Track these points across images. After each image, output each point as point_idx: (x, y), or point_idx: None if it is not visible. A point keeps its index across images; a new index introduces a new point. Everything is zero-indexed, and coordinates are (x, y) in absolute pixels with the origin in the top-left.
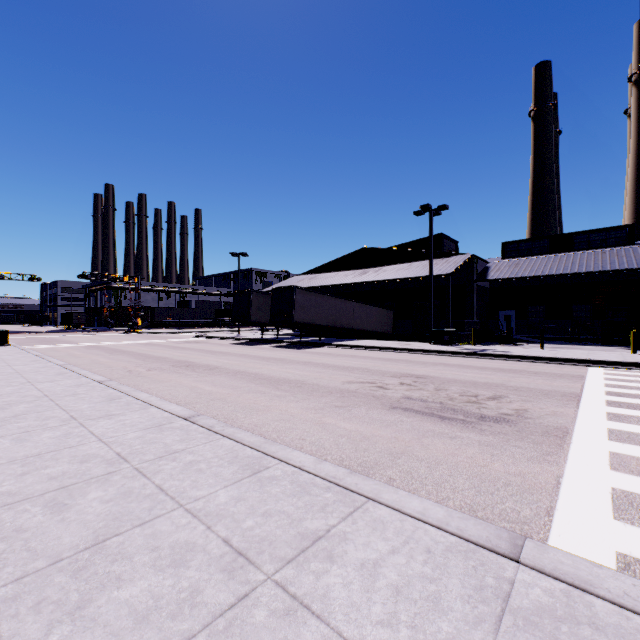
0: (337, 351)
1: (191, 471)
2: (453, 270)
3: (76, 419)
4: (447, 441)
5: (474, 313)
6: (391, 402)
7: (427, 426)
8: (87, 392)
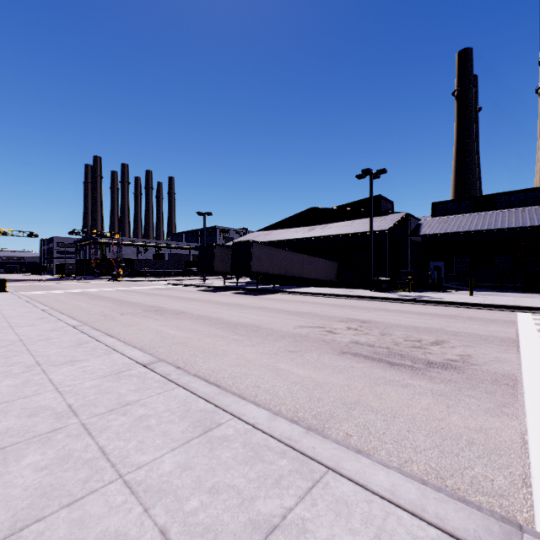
0: (289, 297)
1: (139, 428)
2: (390, 226)
3: (40, 365)
4: (399, 390)
5: (408, 264)
6: (340, 347)
7: (377, 373)
8: (59, 336)
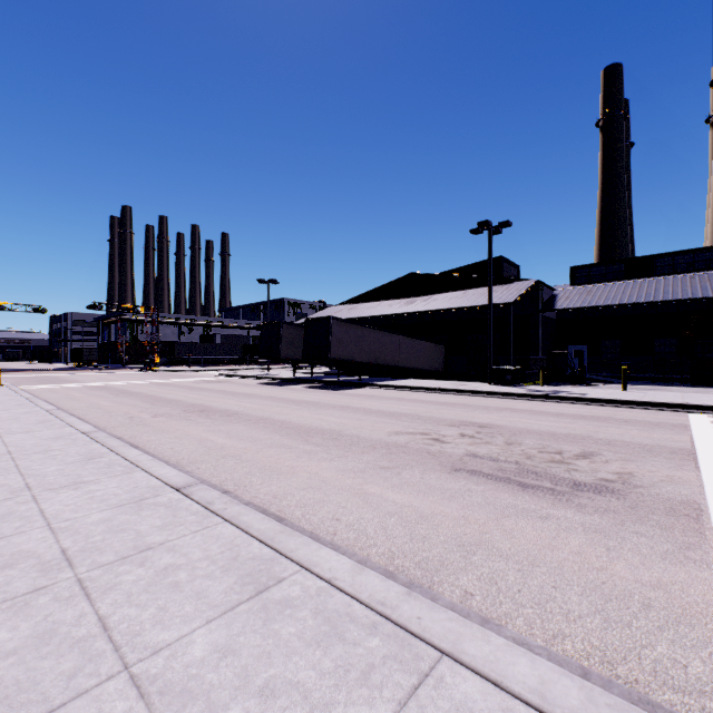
0: (381, 393)
1: (162, 587)
2: (516, 298)
3: (31, 489)
4: (537, 524)
5: (539, 348)
6: (452, 461)
7: (505, 498)
8: (63, 447)
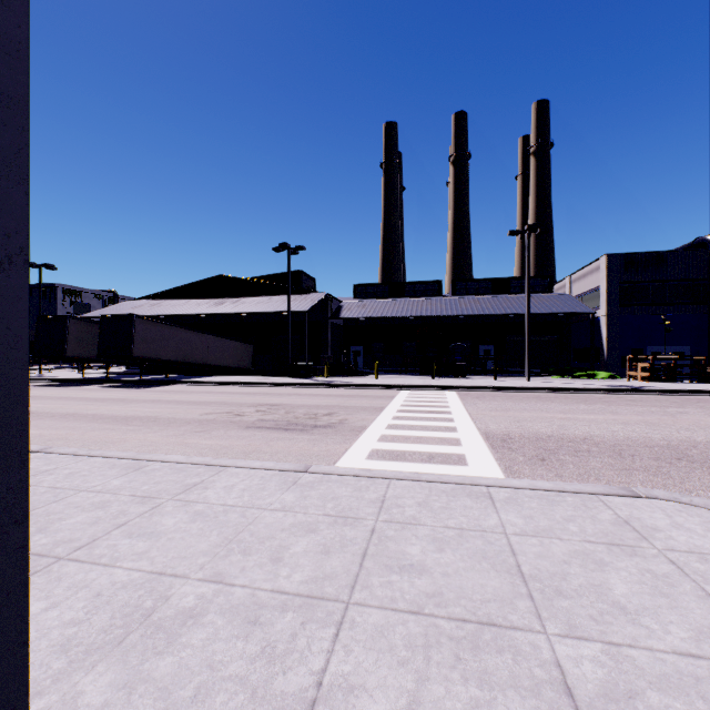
0: (190, 388)
1: (76, 477)
2: (310, 307)
3: None
4: (287, 441)
5: (329, 348)
6: (247, 424)
7: (274, 435)
8: None
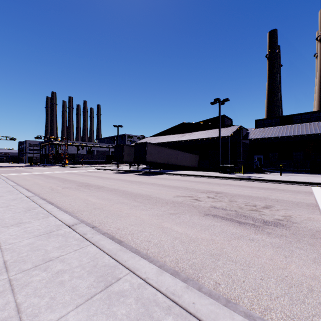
0: (169, 177)
1: (54, 284)
2: (231, 134)
3: None
4: (249, 243)
5: (241, 156)
6: (204, 210)
7: (231, 229)
8: (16, 204)
